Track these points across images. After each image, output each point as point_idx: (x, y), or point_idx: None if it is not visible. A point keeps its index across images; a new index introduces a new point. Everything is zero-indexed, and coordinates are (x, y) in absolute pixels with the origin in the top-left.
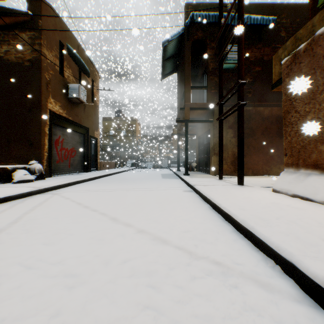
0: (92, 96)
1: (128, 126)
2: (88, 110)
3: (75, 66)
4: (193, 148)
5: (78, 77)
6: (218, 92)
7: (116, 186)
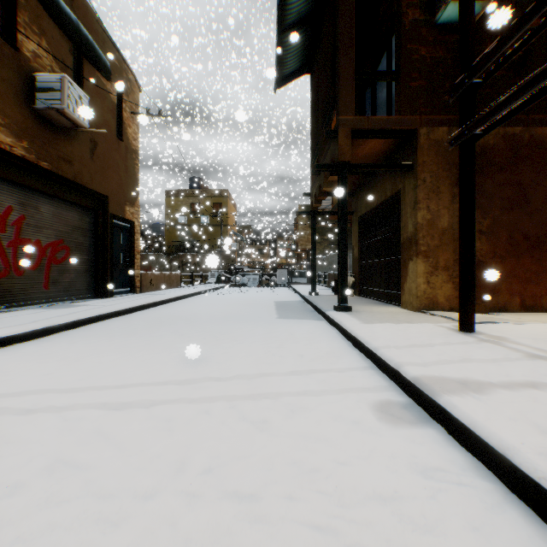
0: (120, 127)
1: (213, 207)
2: (106, 154)
3: (61, 37)
4: (334, 247)
5: (72, 68)
6: (428, 87)
7: (120, 359)
